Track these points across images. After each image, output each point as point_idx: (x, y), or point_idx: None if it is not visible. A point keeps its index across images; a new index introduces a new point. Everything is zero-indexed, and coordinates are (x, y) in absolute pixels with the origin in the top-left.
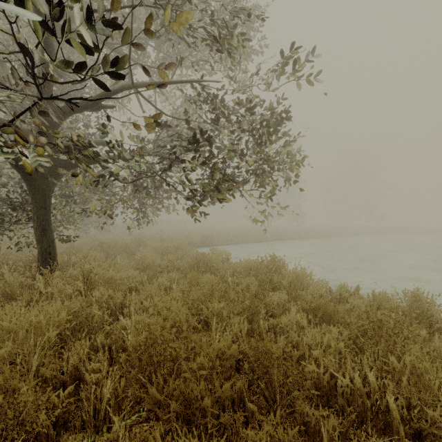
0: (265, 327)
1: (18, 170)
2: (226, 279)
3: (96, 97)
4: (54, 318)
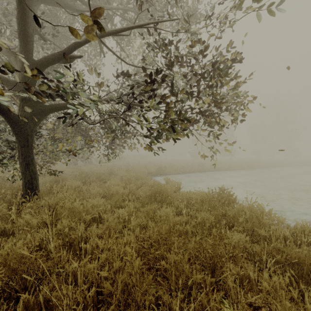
0: (231, 280)
1: (1, 114)
2: (179, 209)
3: (66, 49)
4: None
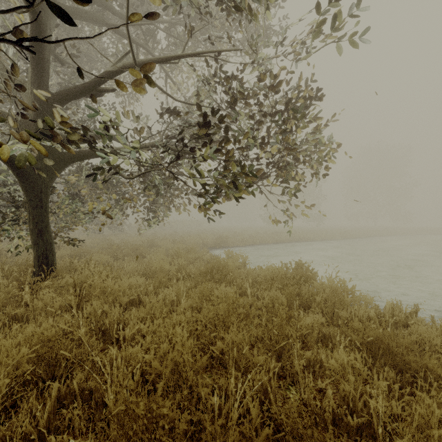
0: (300, 365)
1: (7, 164)
2: (244, 290)
3: (94, 79)
4: (15, 353)
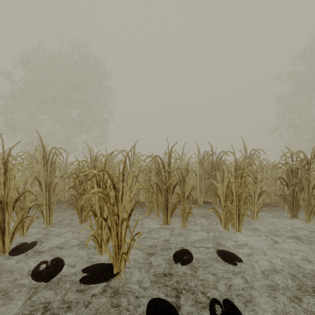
0: None
1: None
2: None
3: None
4: None
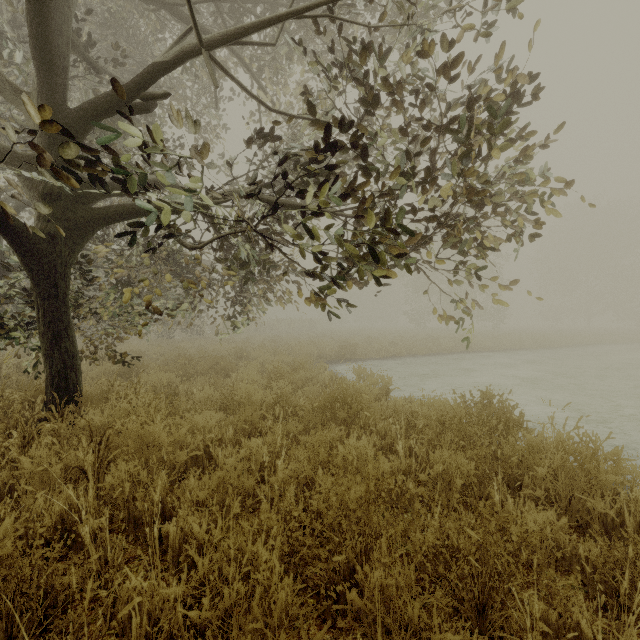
0: None
1: None
2: (389, 441)
3: (135, 81)
4: None
